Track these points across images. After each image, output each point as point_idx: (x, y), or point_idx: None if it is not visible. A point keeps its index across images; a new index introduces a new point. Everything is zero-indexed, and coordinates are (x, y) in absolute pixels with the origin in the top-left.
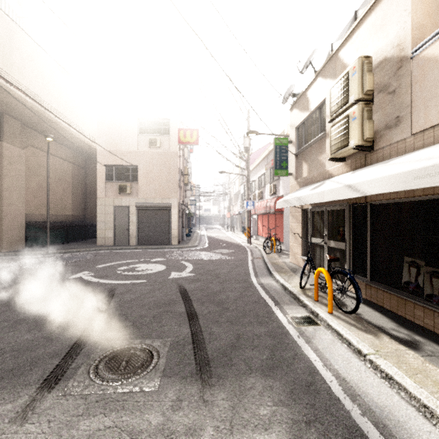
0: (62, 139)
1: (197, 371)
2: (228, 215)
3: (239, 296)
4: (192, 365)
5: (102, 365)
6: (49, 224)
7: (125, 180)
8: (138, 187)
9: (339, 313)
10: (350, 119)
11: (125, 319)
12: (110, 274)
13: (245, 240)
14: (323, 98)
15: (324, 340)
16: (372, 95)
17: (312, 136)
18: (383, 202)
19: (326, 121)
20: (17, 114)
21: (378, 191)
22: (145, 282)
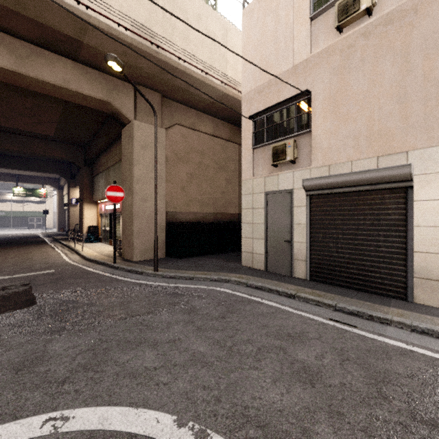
0: (215, 108)
1: None
2: None
3: None
4: None
5: None
6: (193, 226)
7: (285, 135)
8: (312, 142)
9: None
10: None
11: None
12: None
13: None
14: None
15: None
16: None
17: None
18: None
19: None
20: (144, 78)
21: None
22: None
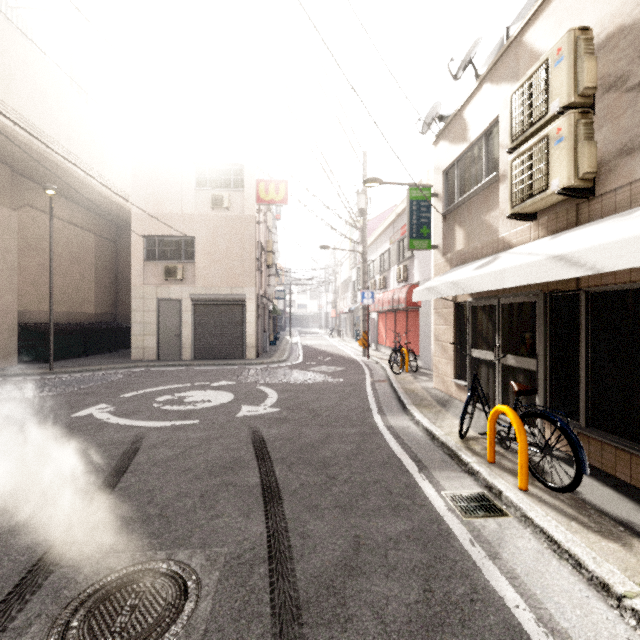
0: (79, 196)
1: (274, 637)
2: (333, 314)
3: (355, 452)
4: (264, 621)
5: (79, 619)
6: (57, 327)
7: (174, 258)
8: (195, 270)
9: (540, 490)
10: (550, 141)
11: (149, 502)
12: (141, 409)
13: (360, 351)
14: (493, 117)
15: (524, 552)
16: (592, 96)
17: (472, 183)
18: (613, 288)
19: (500, 154)
20: (4, 155)
21: (631, 263)
22: (196, 424)
